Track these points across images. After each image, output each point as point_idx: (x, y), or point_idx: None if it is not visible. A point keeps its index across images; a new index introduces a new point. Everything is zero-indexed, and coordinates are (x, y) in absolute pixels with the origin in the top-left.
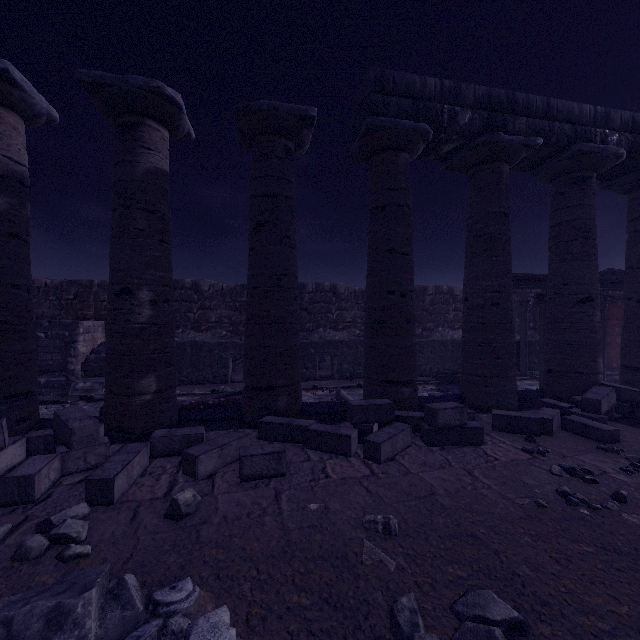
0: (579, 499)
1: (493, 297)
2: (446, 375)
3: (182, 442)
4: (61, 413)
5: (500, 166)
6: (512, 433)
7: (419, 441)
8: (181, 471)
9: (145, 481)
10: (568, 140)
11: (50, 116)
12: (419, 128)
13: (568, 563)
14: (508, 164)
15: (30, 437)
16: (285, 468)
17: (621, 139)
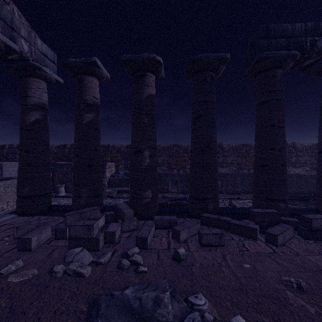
0: None
1: None
2: (292, 195)
3: (167, 223)
4: (118, 205)
5: None
6: None
7: (297, 235)
8: (170, 237)
9: (156, 240)
10: None
11: (107, 77)
12: (291, 54)
13: None
14: None
15: (106, 214)
16: (223, 242)
17: None
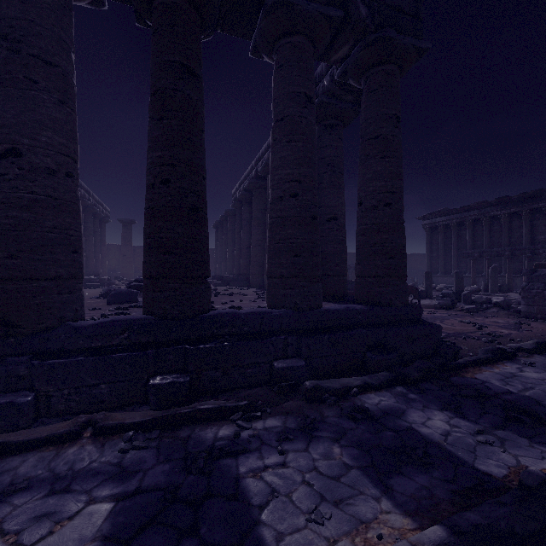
0: None
1: None
2: None
3: None
4: None
5: None
6: None
7: None
8: None
9: None
10: None
11: None
12: None
13: None
14: None
15: None
16: None
17: None
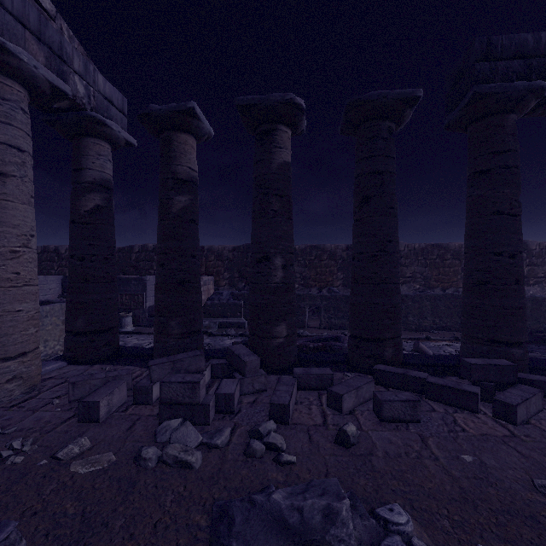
0: None
1: None
2: None
3: (316, 380)
4: (233, 349)
5: None
6: None
7: None
8: (324, 404)
9: (301, 409)
10: None
11: (209, 134)
12: (534, 86)
13: None
14: None
15: (213, 364)
16: (420, 416)
17: None
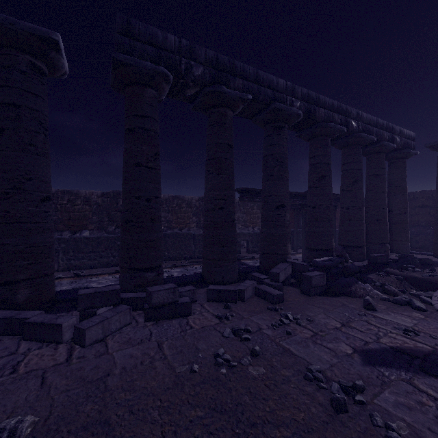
0: (225, 359)
1: (220, 203)
2: None
3: None
4: None
5: (225, 110)
6: (220, 302)
7: (142, 318)
8: None
9: None
10: (270, 100)
11: None
12: (159, 70)
13: (172, 436)
14: (232, 110)
15: None
16: None
17: (301, 105)
